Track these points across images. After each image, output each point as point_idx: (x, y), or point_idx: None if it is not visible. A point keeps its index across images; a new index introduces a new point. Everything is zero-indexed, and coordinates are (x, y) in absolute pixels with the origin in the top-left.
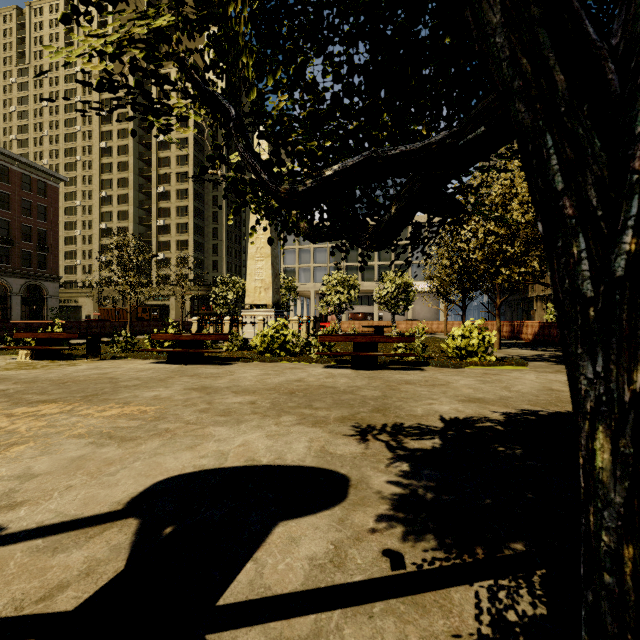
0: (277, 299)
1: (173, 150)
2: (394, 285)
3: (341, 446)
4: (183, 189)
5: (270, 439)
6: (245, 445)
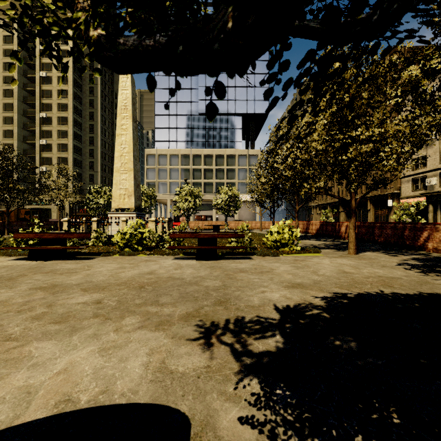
0: (138, 204)
1: (54, 85)
2: (227, 196)
3: (184, 358)
4: (63, 117)
5: (102, 356)
6: (67, 371)
